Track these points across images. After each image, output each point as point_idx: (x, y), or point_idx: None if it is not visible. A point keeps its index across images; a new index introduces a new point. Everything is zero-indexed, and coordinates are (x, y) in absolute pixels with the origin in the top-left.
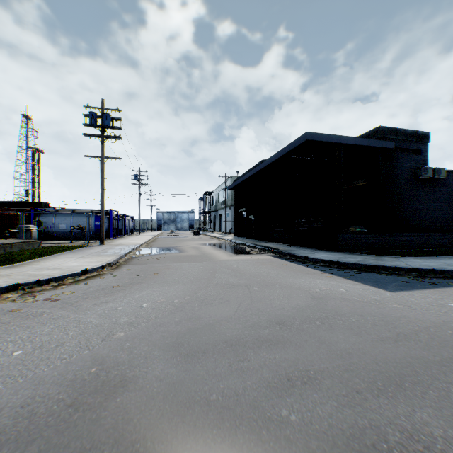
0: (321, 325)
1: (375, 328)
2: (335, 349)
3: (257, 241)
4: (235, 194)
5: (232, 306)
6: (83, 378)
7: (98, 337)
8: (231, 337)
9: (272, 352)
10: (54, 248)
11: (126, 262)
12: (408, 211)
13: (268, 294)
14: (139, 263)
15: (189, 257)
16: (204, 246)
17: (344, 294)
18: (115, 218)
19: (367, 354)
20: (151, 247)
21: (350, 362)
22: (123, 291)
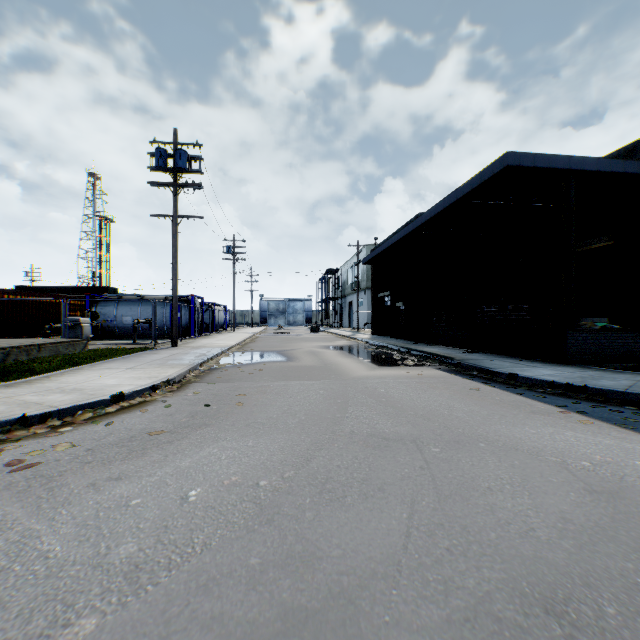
0: None
1: None
2: None
3: (411, 343)
4: (373, 270)
5: (394, 510)
6: None
7: (19, 634)
8: None
9: None
10: (100, 352)
11: (198, 377)
12: None
13: (471, 470)
14: (218, 380)
15: (301, 371)
16: (327, 351)
17: None
18: (197, 307)
19: None
20: (245, 351)
21: None
22: (165, 447)
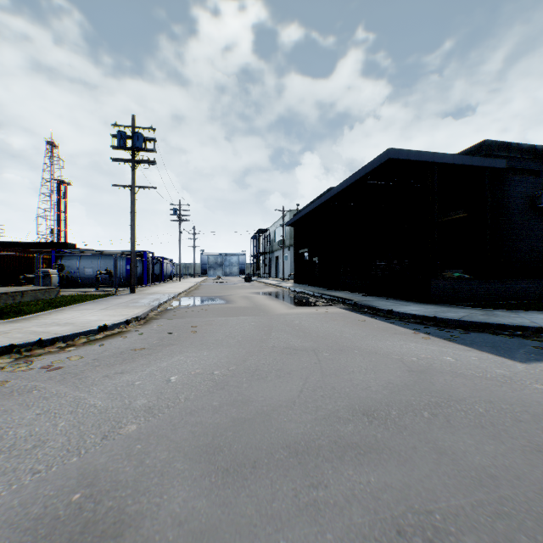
0: (433, 419)
1: (519, 425)
2: (466, 466)
3: (324, 290)
4: (295, 231)
5: (295, 382)
6: (56, 514)
7: (97, 431)
8: (295, 437)
9: (362, 468)
10: (73, 298)
11: (158, 315)
12: (523, 251)
13: (345, 363)
14: (175, 317)
15: (237, 310)
16: (257, 296)
17: (454, 365)
18: (149, 261)
19: (524, 480)
20: (191, 296)
21: (499, 495)
22: (147, 357)
